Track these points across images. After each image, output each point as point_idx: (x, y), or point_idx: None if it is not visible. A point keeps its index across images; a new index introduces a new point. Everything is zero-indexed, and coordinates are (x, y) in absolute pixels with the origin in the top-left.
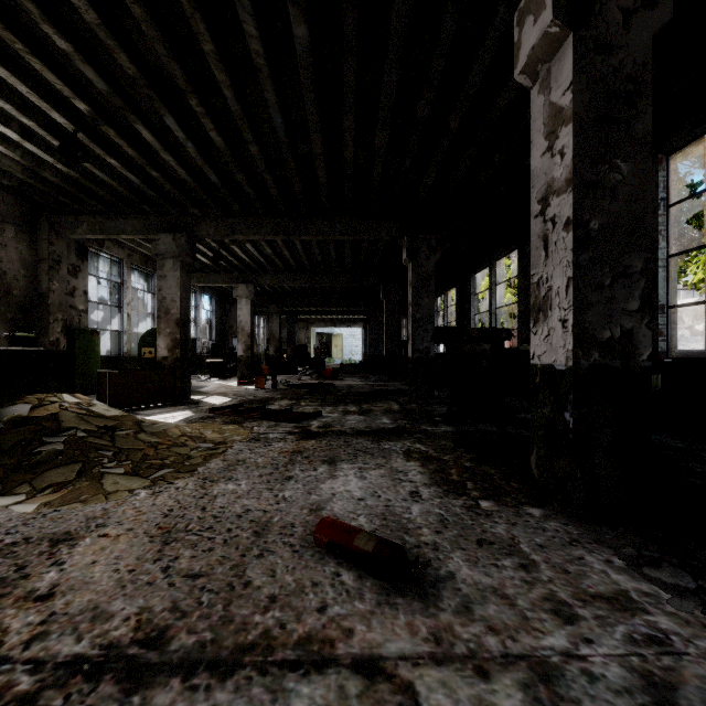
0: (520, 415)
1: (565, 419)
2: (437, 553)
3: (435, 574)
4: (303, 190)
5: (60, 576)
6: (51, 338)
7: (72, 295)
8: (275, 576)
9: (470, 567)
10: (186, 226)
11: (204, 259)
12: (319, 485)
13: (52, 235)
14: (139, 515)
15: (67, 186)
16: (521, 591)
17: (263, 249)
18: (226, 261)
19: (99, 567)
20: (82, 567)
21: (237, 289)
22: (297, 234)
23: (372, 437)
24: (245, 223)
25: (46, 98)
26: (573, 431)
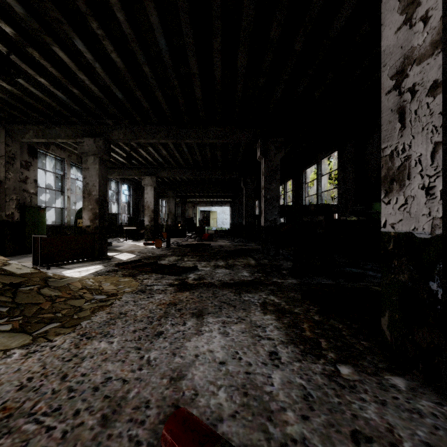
0: (345, 269)
1: (430, 289)
2: None
3: None
4: (186, 105)
5: None
6: (7, 212)
7: (25, 182)
8: None
9: None
10: (103, 133)
11: (121, 159)
12: (184, 344)
13: (8, 139)
14: None
15: (14, 102)
16: None
17: (161, 152)
18: (137, 161)
19: None
20: None
21: (145, 180)
22: (182, 138)
23: (234, 289)
24: (145, 130)
25: None
26: (442, 303)
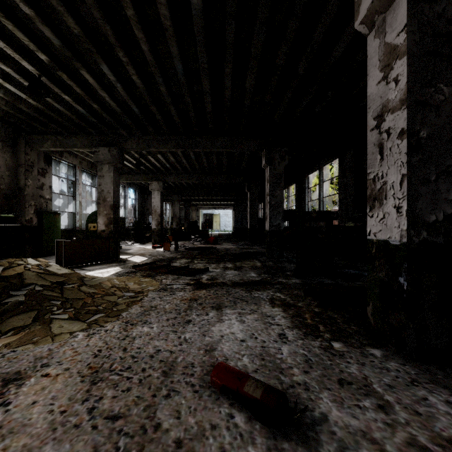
0: (344, 270)
1: (399, 282)
2: (309, 393)
3: (311, 415)
4: (196, 117)
5: (3, 417)
6: (26, 217)
7: (41, 188)
8: (180, 418)
9: (338, 408)
10: (117, 142)
11: (130, 165)
12: (210, 328)
13: (27, 148)
14: (75, 355)
15: (37, 115)
16: (386, 435)
17: (168, 158)
18: (144, 166)
19: (37, 408)
20: (23, 408)
21: (152, 185)
22: (191, 147)
23: (245, 287)
24: (157, 140)
25: (18, 51)
26: (407, 292)
